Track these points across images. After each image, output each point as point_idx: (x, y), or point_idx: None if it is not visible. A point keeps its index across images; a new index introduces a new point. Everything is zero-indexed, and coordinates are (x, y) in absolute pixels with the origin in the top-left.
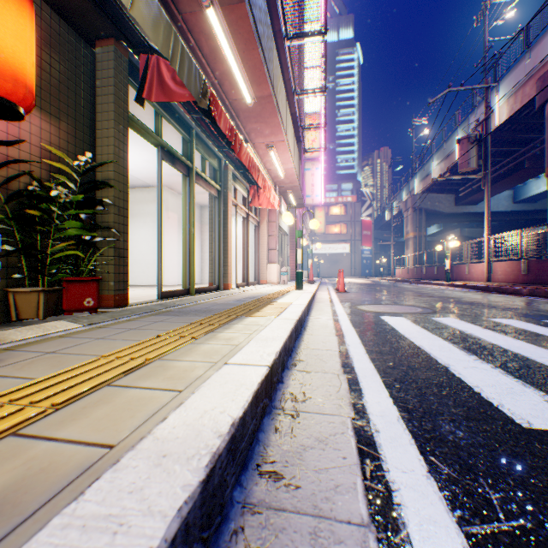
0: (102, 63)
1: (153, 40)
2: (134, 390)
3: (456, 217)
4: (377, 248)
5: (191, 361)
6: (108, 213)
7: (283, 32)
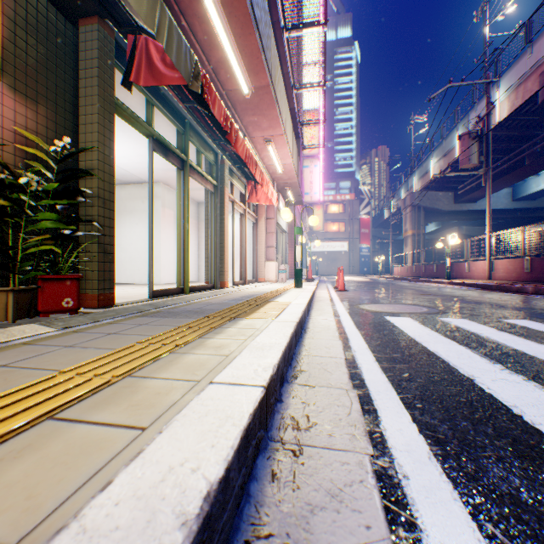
0: (85, 43)
1: (135, 8)
2: (82, 428)
3: (455, 214)
4: (375, 246)
5: (168, 379)
6: (92, 206)
7: (282, 23)
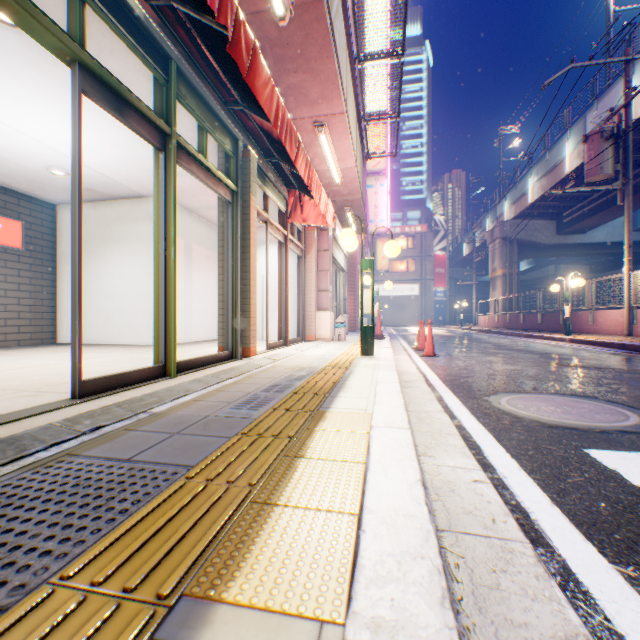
0: None
1: None
2: None
3: (557, 249)
4: (451, 290)
5: None
6: None
7: None
